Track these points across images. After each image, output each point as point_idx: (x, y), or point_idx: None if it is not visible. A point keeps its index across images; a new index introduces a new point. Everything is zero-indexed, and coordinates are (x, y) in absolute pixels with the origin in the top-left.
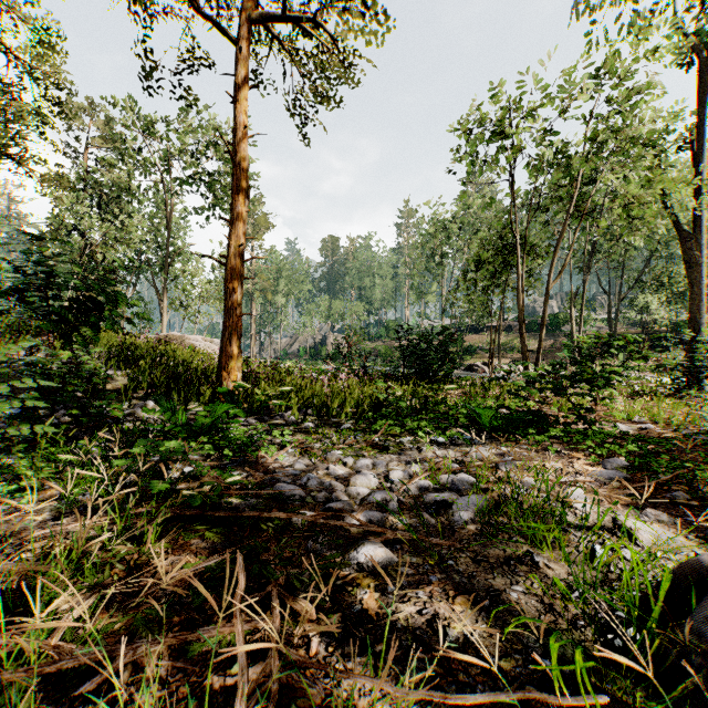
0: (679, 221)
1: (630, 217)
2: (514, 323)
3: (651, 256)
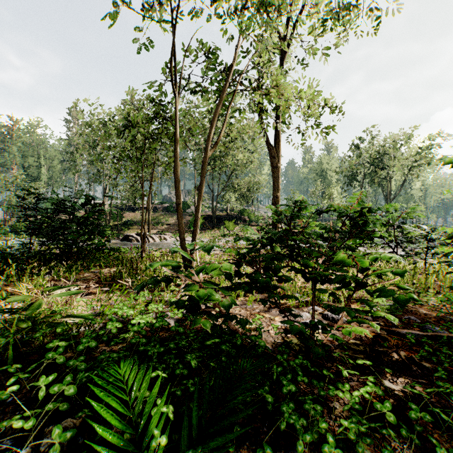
0: (268, 138)
1: (262, 109)
2: (159, 206)
3: (231, 172)
